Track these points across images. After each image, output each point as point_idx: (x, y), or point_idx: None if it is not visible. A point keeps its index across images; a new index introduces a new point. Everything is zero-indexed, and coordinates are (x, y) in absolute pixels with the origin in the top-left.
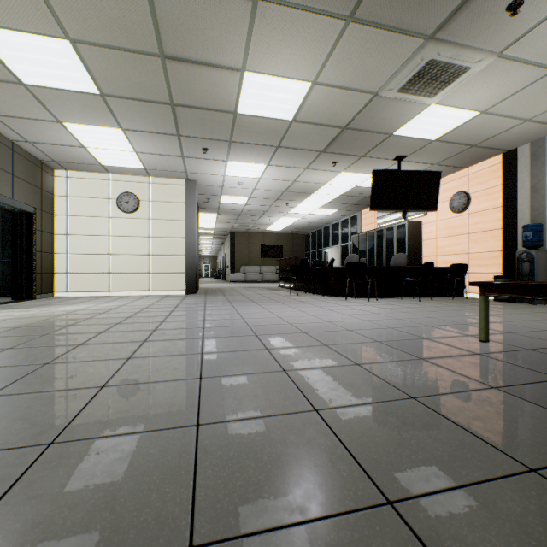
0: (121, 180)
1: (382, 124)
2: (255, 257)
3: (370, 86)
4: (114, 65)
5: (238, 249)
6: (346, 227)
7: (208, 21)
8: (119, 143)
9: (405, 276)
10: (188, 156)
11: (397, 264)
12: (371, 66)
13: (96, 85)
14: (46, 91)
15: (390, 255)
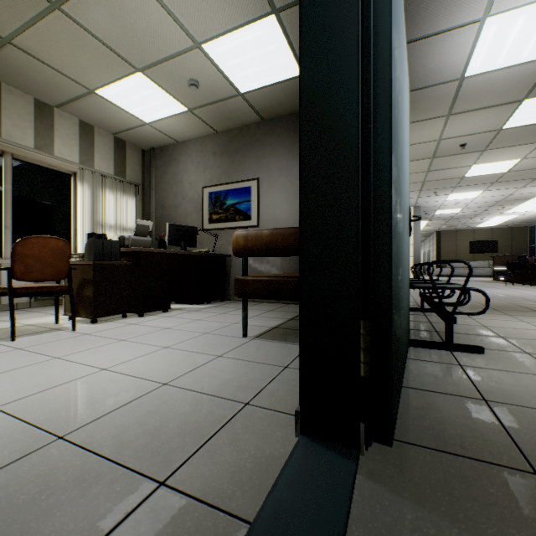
0: None
1: None
2: (462, 253)
3: None
4: None
5: (443, 247)
6: None
7: (456, 160)
8: None
9: None
10: (421, 197)
11: None
12: None
13: None
14: None
15: None
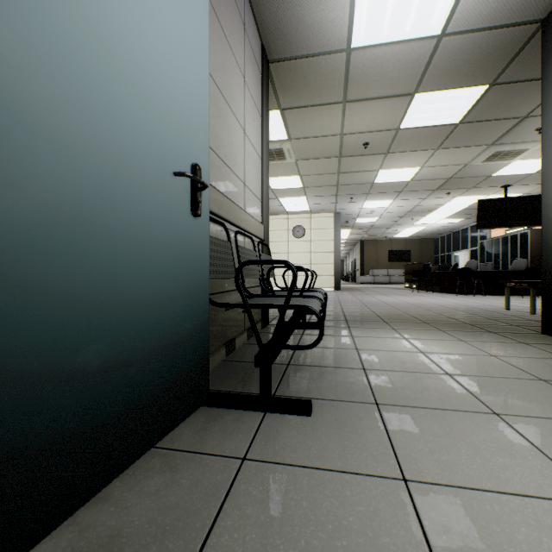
0: (294, 218)
1: (479, 173)
2: (382, 262)
3: (460, 163)
4: (314, 179)
5: (366, 255)
6: (475, 232)
7: (363, 162)
8: (301, 202)
9: (515, 278)
10: (339, 202)
11: (517, 268)
12: (457, 157)
13: (302, 185)
14: (279, 190)
15: (513, 259)
